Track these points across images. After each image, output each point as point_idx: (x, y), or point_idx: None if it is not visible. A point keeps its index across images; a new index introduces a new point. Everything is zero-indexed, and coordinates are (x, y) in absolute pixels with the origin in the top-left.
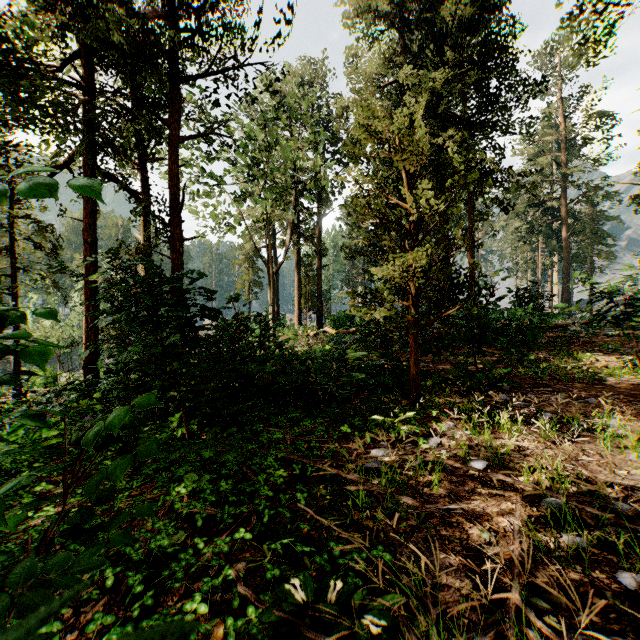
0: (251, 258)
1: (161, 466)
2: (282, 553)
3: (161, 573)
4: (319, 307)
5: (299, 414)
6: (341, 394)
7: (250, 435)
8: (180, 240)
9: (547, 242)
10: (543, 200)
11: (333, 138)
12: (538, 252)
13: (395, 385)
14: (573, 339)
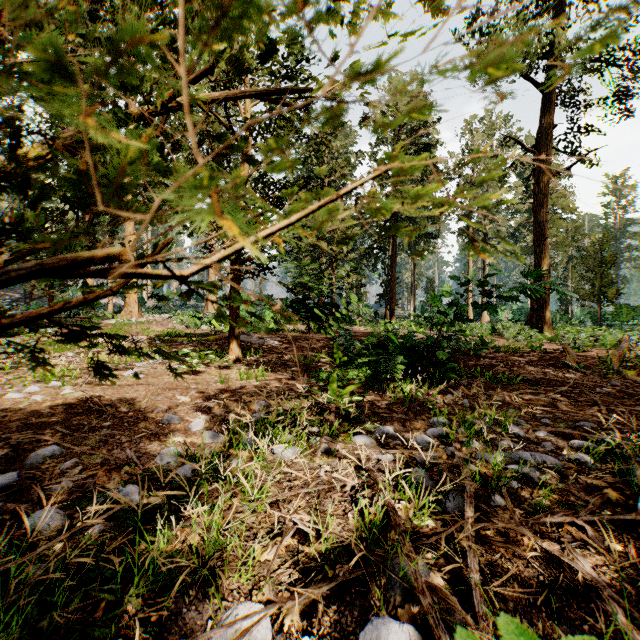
0: None
1: None
2: None
3: None
4: None
5: None
6: None
7: None
8: None
9: None
10: None
11: None
12: None
13: None
14: None
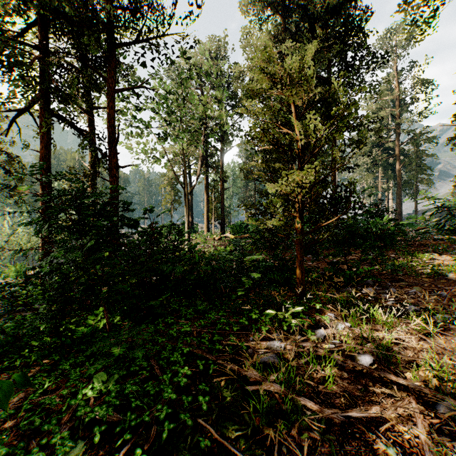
0: (172, 183)
1: (78, 361)
2: None
3: None
4: (222, 218)
5: (205, 306)
6: (240, 291)
7: (162, 327)
8: (116, 167)
9: (385, 172)
10: (382, 142)
11: (232, 95)
12: (378, 179)
13: (282, 280)
14: (409, 242)
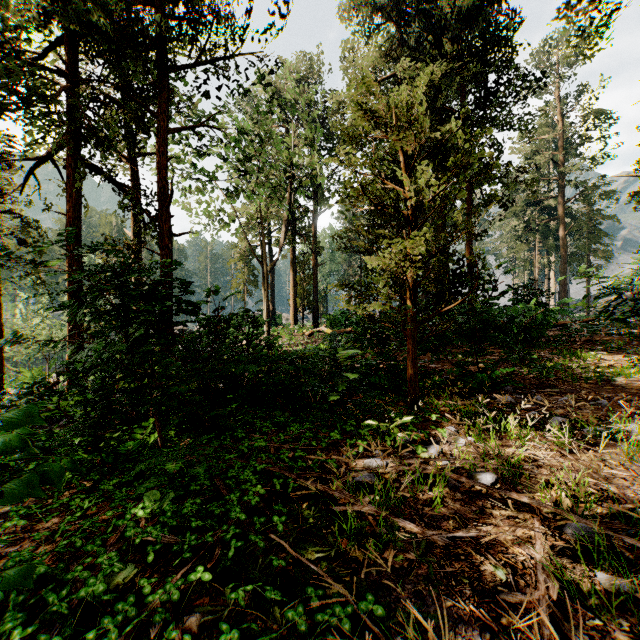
0: (246, 257)
1: (123, 480)
2: (244, 605)
3: (94, 627)
4: (315, 306)
5: (286, 418)
6: (331, 396)
7: (230, 442)
8: (169, 235)
9: (544, 241)
10: (540, 199)
11: (329, 134)
12: (535, 251)
13: (391, 386)
14: (573, 338)
